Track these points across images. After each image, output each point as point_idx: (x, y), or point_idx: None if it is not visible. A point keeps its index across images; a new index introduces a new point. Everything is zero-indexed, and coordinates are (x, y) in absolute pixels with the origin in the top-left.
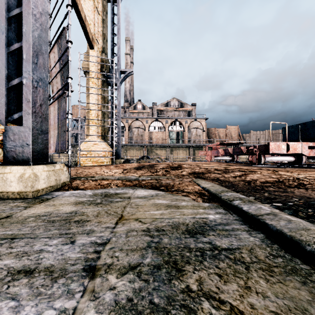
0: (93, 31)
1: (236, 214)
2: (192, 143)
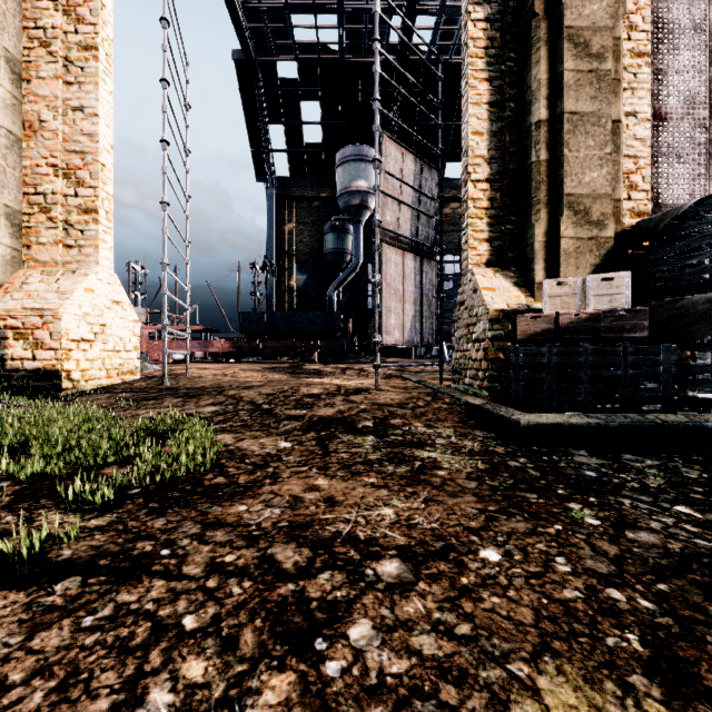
0: None
1: None
2: None
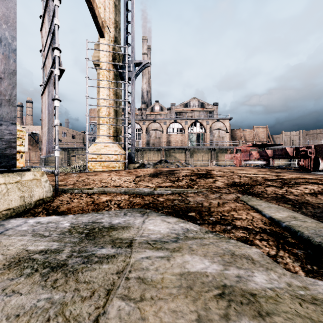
0: (103, 16)
1: None
2: (214, 146)
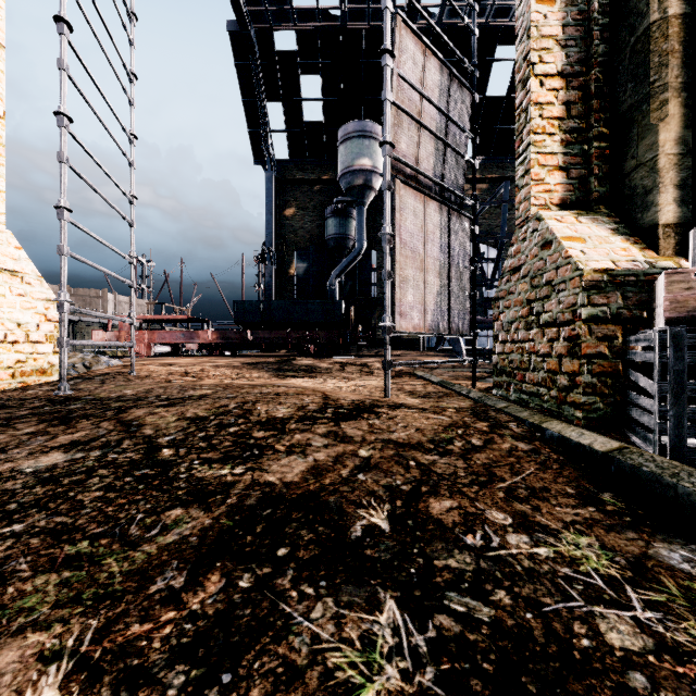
0: None
1: None
2: None
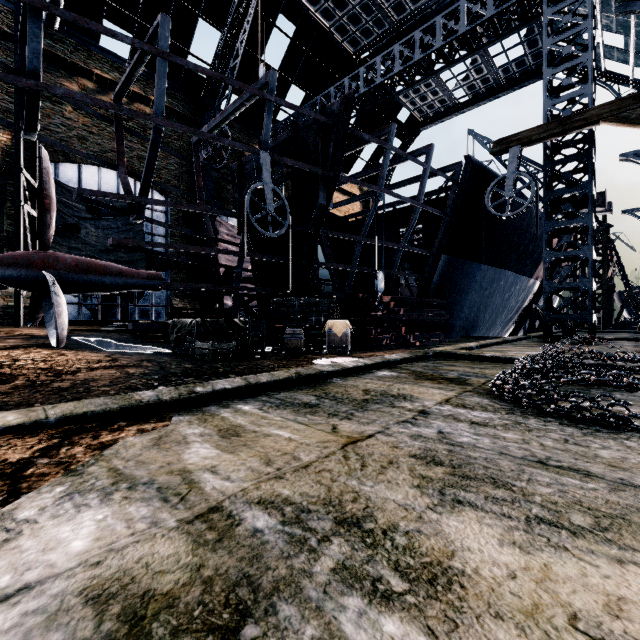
0: None
1: (220, 401)
2: None
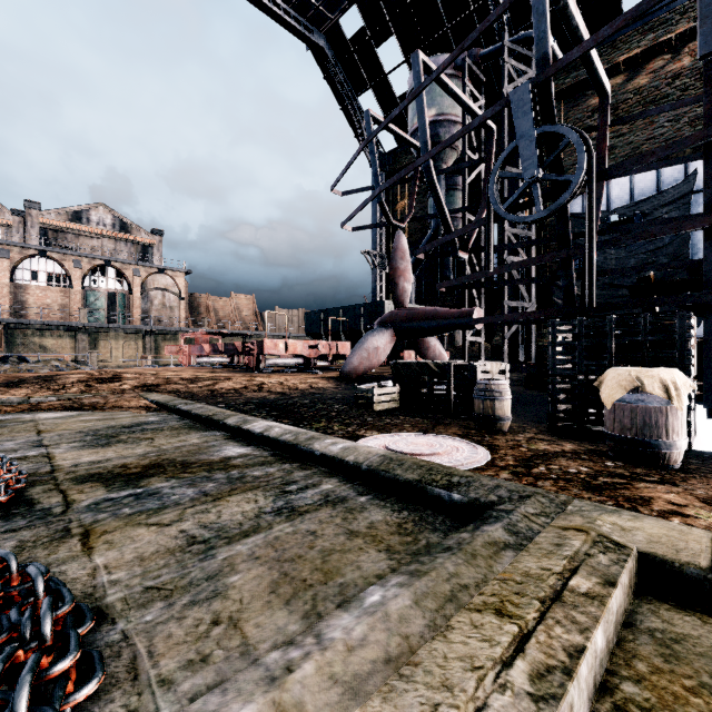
0: None
1: (178, 415)
2: (152, 326)
